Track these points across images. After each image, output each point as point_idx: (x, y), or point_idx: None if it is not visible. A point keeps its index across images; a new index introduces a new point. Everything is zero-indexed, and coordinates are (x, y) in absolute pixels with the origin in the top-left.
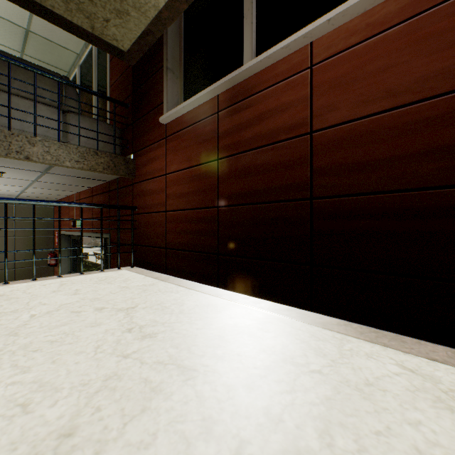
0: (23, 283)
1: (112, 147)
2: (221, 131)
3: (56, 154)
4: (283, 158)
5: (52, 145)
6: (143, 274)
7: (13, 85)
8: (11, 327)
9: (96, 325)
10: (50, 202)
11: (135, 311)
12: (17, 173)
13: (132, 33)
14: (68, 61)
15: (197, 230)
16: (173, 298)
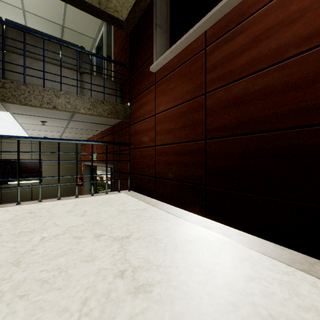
0: (51, 201)
1: (114, 98)
2: (208, 65)
3: (74, 104)
4: (293, 77)
5: (72, 97)
6: (137, 197)
7: (47, 56)
8: (19, 252)
9: (90, 260)
10: (70, 140)
11: (129, 243)
12: (53, 121)
13: (128, 2)
14: (88, 45)
15: (184, 162)
16: (164, 228)
